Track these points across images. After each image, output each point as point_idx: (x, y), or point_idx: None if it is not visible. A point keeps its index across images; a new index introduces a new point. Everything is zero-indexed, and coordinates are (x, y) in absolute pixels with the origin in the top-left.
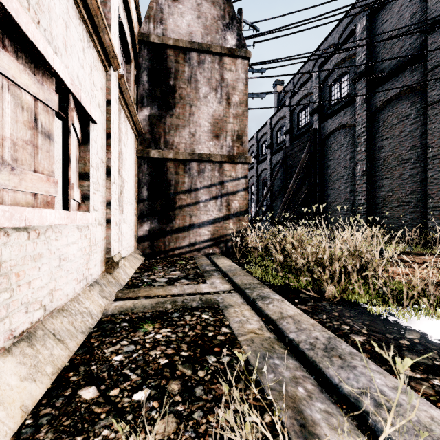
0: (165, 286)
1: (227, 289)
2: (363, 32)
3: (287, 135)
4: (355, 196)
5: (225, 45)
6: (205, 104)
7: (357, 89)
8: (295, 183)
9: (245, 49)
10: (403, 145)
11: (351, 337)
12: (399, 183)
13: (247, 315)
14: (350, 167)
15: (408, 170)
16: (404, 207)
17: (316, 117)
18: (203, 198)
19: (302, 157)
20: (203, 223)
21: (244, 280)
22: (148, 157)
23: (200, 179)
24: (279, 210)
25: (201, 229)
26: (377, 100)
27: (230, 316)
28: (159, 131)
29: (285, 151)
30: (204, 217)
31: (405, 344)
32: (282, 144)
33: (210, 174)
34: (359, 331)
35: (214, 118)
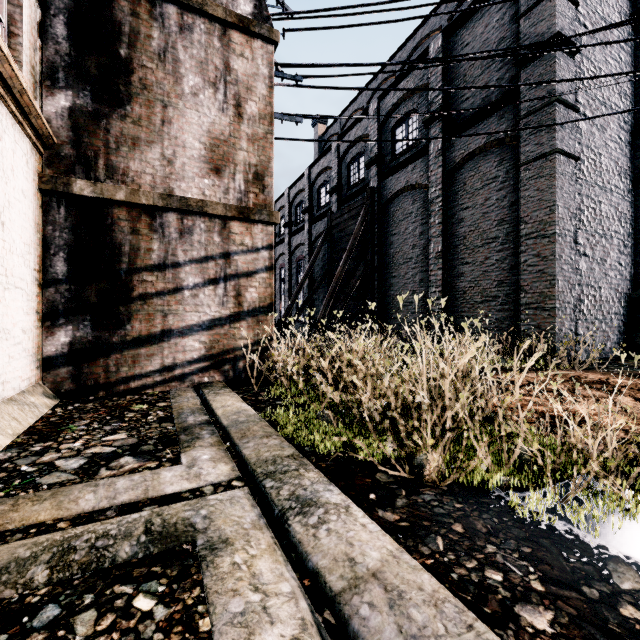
0: (68, 485)
1: (225, 479)
2: (438, 55)
3: (333, 194)
4: (426, 288)
5: (233, 8)
6: (195, 107)
7: (431, 134)
8: (346, 265)
9: (269, 25)
10: (489, 218)
11: (522, 618)
12: (484, 271)
13: (264, 576)
14: (420, 246)
15: (494, 252)
16: (490, 303)
17: (375, 171)
18: (189, 281)
19: (356, 228)
20: (189, 328)
21: (263, 451)
22: (67, 192)
23: (184, 245)
24: (323, 305)
25: (185, 339)
26: (456, 153)
27: (218, 591)
28: (94, 144)
29: (331, 218)
30: (192, 317)
31: (636, 619)
32: (326, 208)
33: (203, 237)
34: (528, 588)
35: (212, 136)
